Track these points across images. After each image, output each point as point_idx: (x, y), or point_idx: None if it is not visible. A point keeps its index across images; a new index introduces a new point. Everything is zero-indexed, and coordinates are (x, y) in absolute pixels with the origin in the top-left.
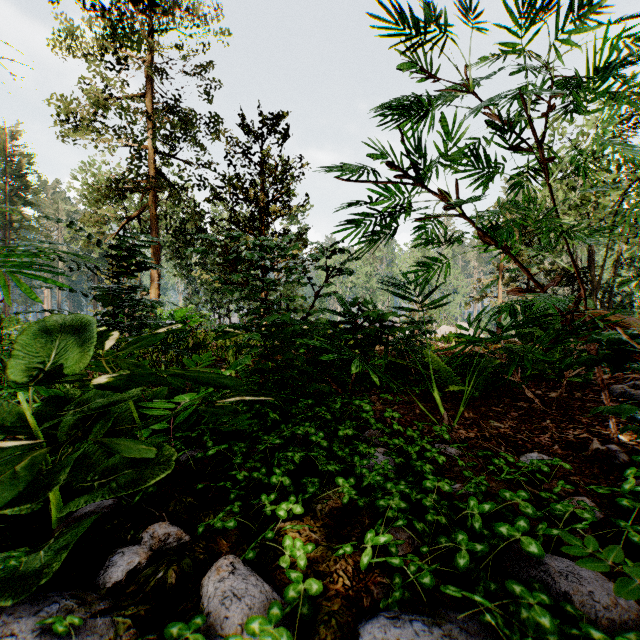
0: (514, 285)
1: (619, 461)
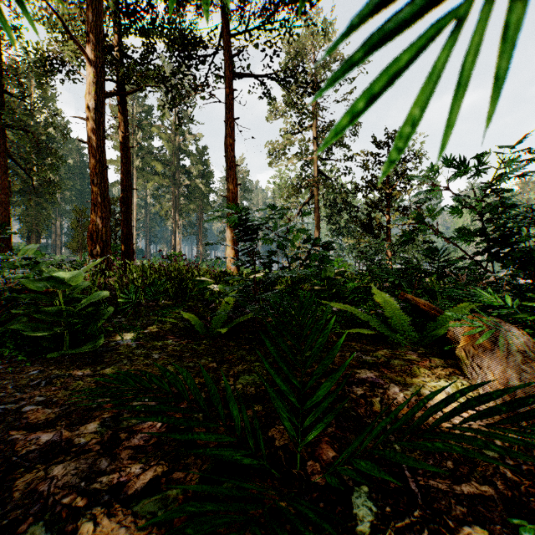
0: None
1: None
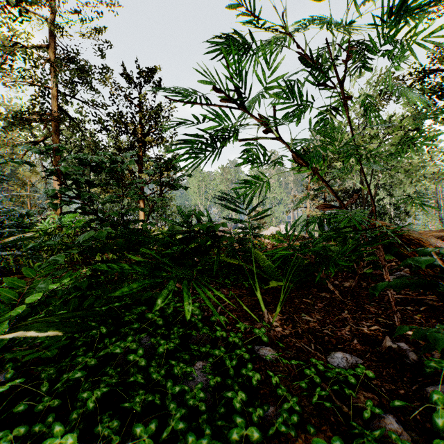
0: (316, 199)
1: (410, 360)
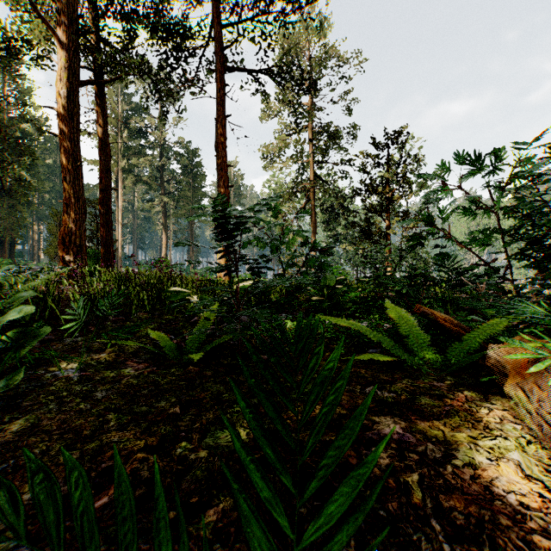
0: None
1: None
